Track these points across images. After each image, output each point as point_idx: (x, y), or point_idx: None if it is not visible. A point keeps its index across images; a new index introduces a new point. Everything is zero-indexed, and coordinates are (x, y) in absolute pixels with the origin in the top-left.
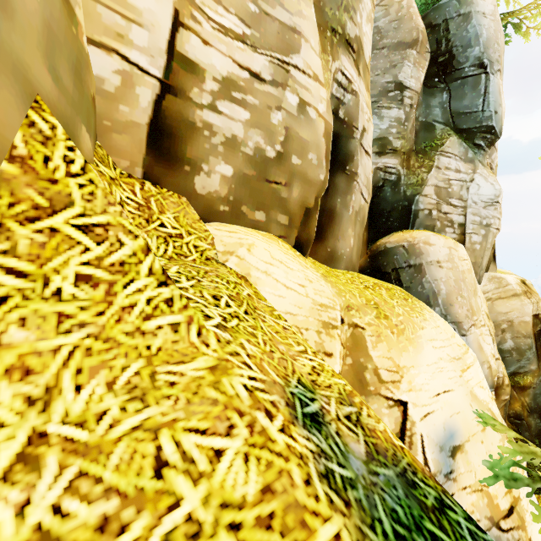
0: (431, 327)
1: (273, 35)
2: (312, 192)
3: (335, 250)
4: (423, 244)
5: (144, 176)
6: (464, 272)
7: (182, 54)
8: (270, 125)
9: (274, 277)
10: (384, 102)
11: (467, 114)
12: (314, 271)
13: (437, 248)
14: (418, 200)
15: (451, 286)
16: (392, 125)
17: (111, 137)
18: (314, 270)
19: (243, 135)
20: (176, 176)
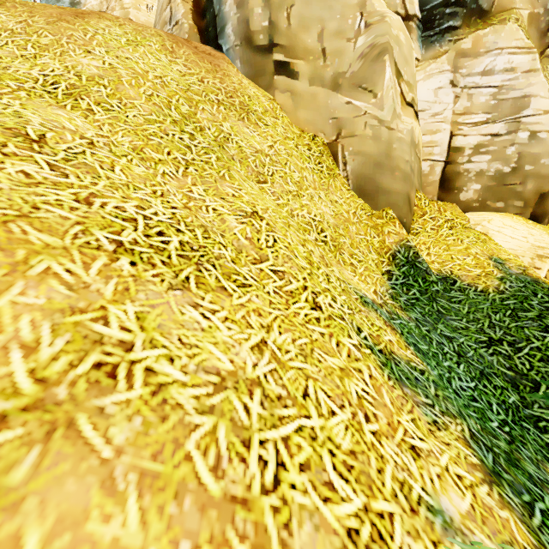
0: None
1: (507, 108)
2: (546, 182)
3: None
4: None
5: (437, 199)
6: None
7: (453, 147)
8: (506, 156)
9: (503, 233)
10: None
11: None
12: (539, 231)
13: None
14: None
15: None
16: None
17: (426, 189)
18: (542, 230)
19: (487, 167)
20: (450, 196)
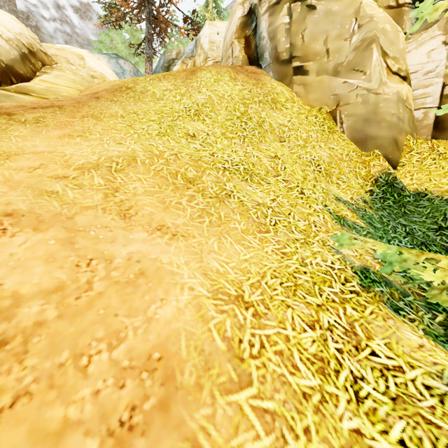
0: None
1: None
2: None
3: None
4: None
5: (431, 138)
6: None
7: (446, 95)
8: None
9: None
10: None
11: None
12: None
13: None
14: None
15: None
16: None
17: (420, 131)
18: None
19: None
20: (444, 134)
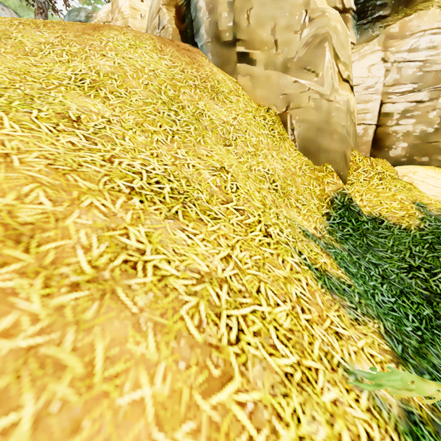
0: None
1: (430, 79)
2: None
3: None
4: None
5: (370, 156)
6: None
7: (384, 113)
8: (429, 119)
9: (426, 183)
10: None
11: None
12: None
13: None
14: None
15: None
16: None
17: (360, 148)
18: None
19: (413, 129)
20: (381, 153)
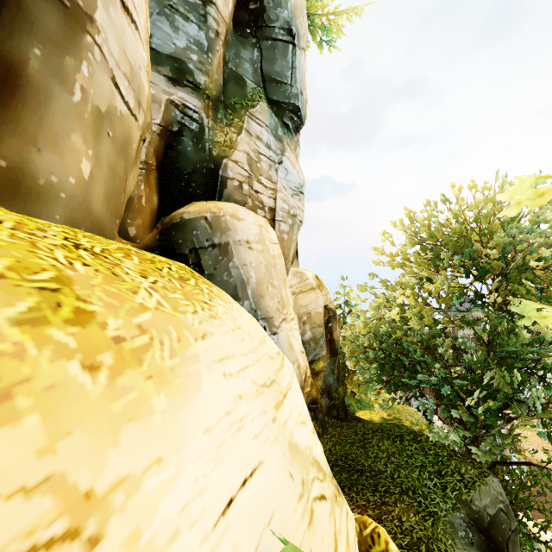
0: (224, 331)
1: None
2: None
3: (25, 169)
4: (230, 217)
5: None
6: (275, 257)
7: None
8: None
9: None
10: (180, 5)
11: (277, 84)
12: None
13: (247, 225)
14: (227, 165)
15: (262, 272)
16: (192, 47)
17: None
18: None
19: None
20: None
